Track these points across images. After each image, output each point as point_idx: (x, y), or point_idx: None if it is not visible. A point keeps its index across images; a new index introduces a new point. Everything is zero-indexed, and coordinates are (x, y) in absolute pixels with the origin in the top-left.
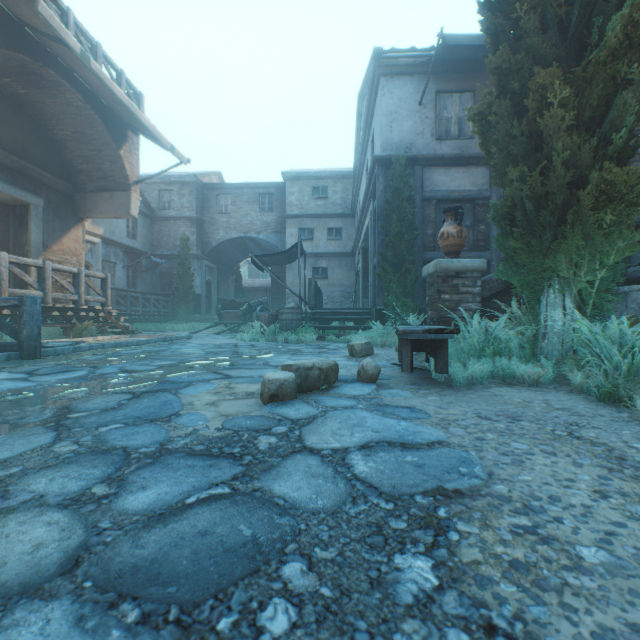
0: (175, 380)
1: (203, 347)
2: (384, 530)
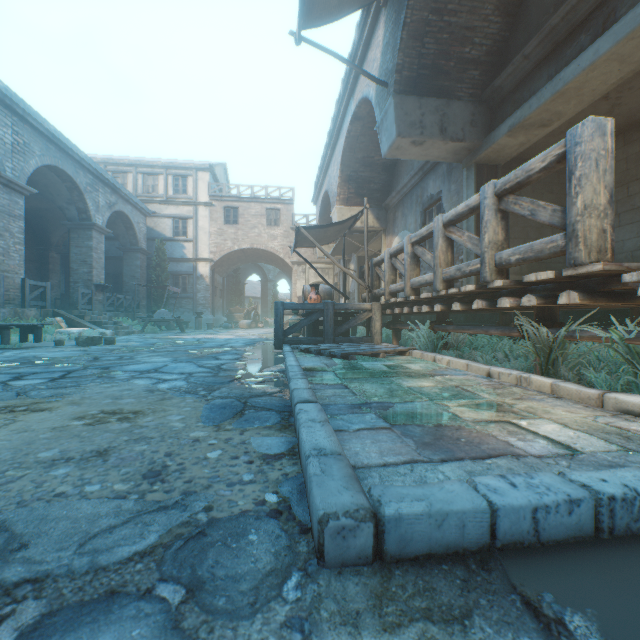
0: (149, 345)
1: (139, 364)
2: (116, 340)
